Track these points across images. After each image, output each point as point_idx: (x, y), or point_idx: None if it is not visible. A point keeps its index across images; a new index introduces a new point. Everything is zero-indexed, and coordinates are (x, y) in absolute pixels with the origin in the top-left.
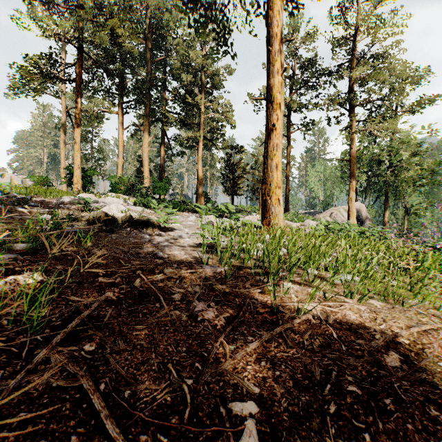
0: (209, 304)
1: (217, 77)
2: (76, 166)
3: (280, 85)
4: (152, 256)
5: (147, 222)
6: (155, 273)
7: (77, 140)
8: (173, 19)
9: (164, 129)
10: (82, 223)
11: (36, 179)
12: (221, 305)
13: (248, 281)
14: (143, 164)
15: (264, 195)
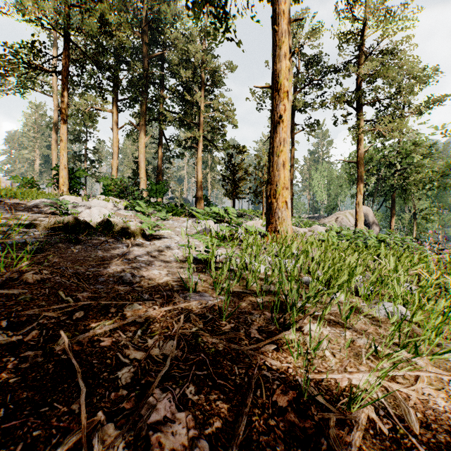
0: (184, 391)
1: (217, 74)
2: (62, 165)
3: (287, 70)
4: (117, 280)
5: (127, 229)
6: (108, 313)
7: (63, 137)
8: (170, 12)
9: (162, 129)
10: (45, 230)
11: (20, 180)
12: (206, 392)
13: (254, 322)
14: (139, 165)
15: (270, 197)
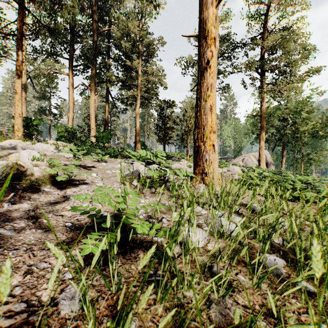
0: None
1: (151, 46)
2: (17, 114)
3: (214, 18)
4: None
5: (31, 176)
6: None
7: (18, 90)
8: None
9: (108, 89)
10: None
11: None
12: None
13: None
14: (90, 117)
15: (197, 140)
